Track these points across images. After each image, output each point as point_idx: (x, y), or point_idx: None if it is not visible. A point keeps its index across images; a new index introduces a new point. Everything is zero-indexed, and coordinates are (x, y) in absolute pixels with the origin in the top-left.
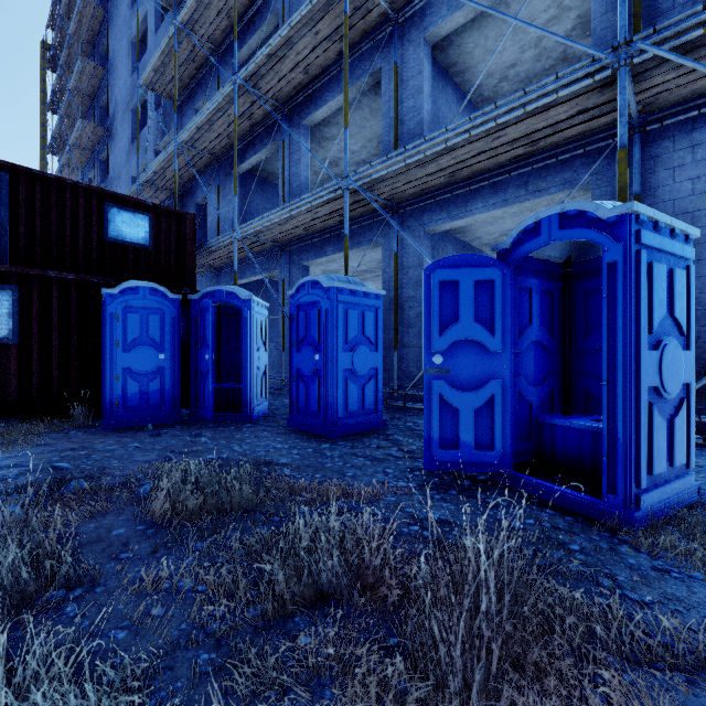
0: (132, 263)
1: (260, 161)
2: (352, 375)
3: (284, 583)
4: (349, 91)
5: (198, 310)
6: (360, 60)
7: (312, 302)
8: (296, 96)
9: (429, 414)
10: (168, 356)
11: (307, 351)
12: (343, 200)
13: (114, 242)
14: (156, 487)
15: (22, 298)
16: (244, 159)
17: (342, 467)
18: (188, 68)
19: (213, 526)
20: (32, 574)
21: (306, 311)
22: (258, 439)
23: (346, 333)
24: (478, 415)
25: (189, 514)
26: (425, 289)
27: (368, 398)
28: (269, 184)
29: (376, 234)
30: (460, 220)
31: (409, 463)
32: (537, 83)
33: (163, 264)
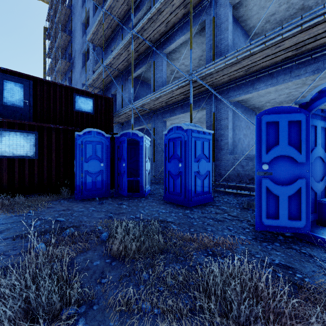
0: (85, 121)
1: (141, 72)
2: (198, 174)
3: (217, 317)
4: (187, 33)
5: (118, 142)
6: (193, 17)
7: (177, 137)
8: (160, 39)
9: (259, 198)
10: (104, 165)
11: (174, 162)
12: (187, 86)
13: (77, 111)
14: (110, 234)
15: (39, 137)
16: (134, 71)
17: (203, 224)
18: (108, 31)
19: (149, 263)
20: (59, 298)
21: (173, 142)
22: (151, 207)
23: (195, 153)
24: (290, 199)
25: (132, 253)
26: (257, 127)
27: (205, 186)
28: (145, 83)
29: (203, 103)
30: (250, 94)
31: (239, 224)
32: (310, 11)
33: (99, 121)
